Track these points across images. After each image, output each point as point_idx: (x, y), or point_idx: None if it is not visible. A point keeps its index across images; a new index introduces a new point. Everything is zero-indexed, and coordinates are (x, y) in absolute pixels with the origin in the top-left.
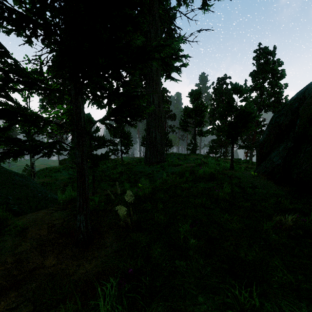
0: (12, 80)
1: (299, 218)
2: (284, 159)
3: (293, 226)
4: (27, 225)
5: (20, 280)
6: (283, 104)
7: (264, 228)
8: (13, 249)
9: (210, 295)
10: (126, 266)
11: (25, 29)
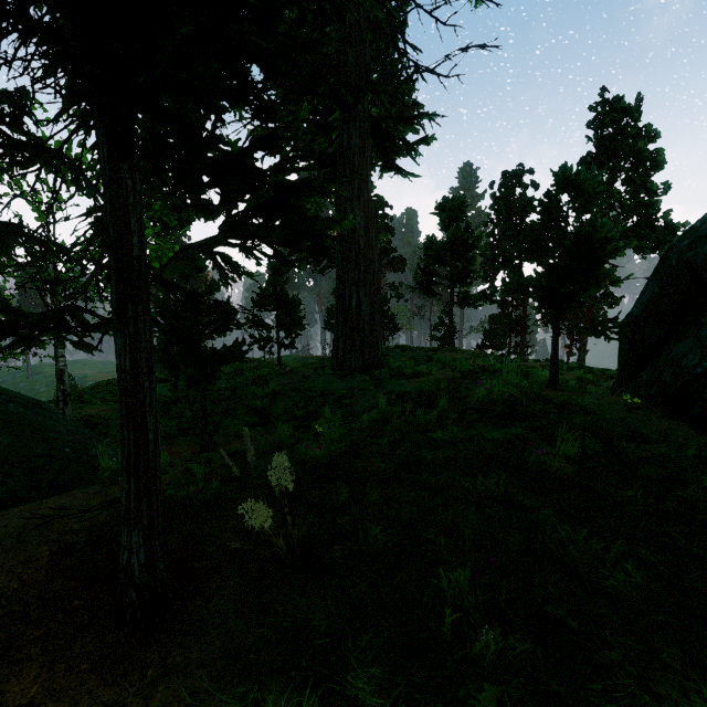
0: None
1: None
2: None
3: None
4: None
5: None
6: (661, 230)
7: None
8: None
9: None
10: None
11: None
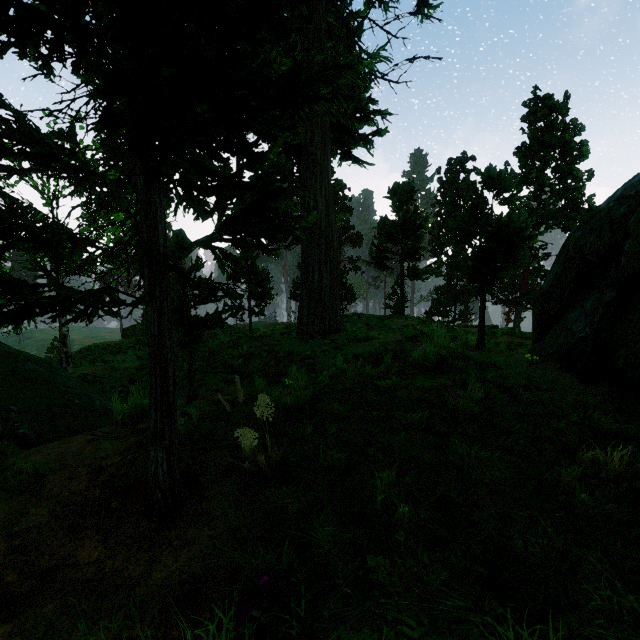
0: (6, 153)
1: (635, 456)
2: (596, 326)
3: (623, 475)
4: (43, 470)
5: (21, 594)
6: (585, 212)
7: (562, 480)
8: (11, 523)
9: (449, 639)
10: (257, 565)
11: (36, 41)
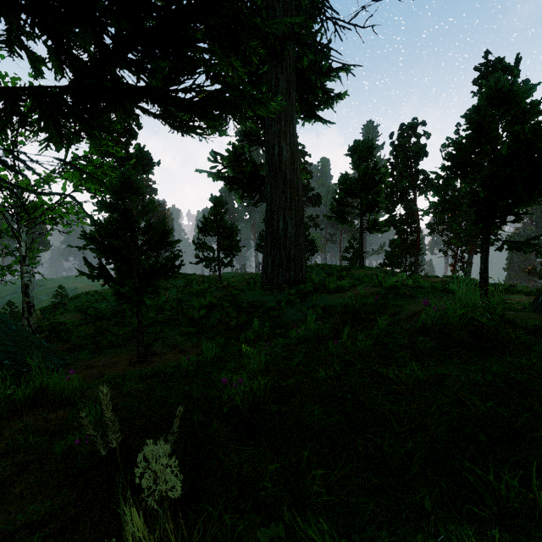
0: None
1: None
2: None
3: None
4: None
5: None
6: None
7: None
8: None
9: None
10: None
11: None
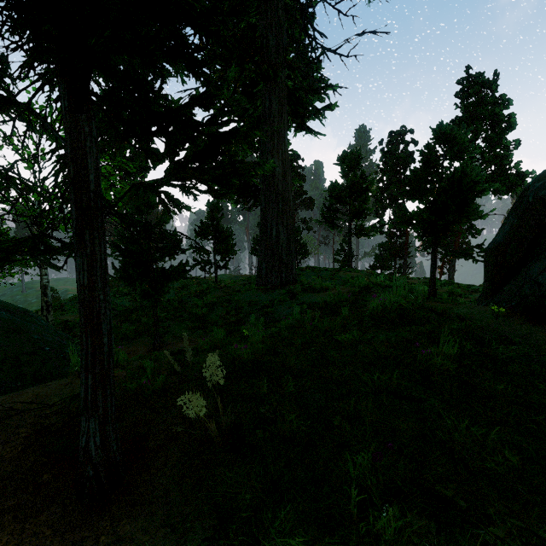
0: None
1: None
2: None
3: None
4: None
5: None
6: (513, 177)
7: None
8: None
9: None
10: None
11: None
